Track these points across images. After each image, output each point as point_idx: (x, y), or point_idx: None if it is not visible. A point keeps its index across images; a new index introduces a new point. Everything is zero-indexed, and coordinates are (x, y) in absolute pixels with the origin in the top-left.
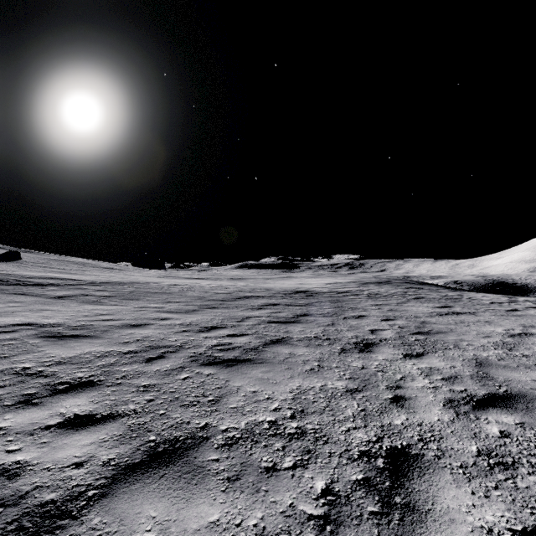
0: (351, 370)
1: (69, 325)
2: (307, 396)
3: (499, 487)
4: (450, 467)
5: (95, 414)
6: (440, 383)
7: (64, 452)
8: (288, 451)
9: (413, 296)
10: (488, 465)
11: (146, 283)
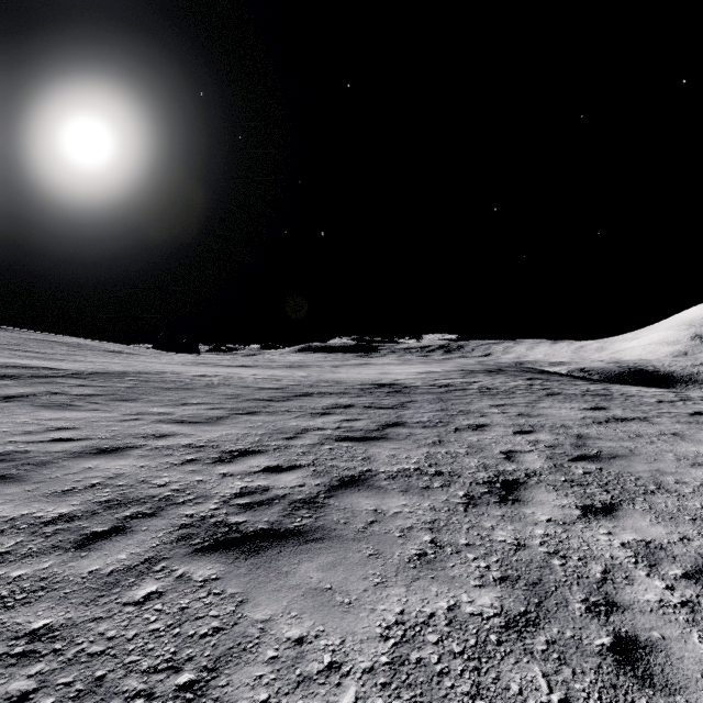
0: (498, 554)
1: None
2: (423, 651)
3: None
4: None
5: None
6: (690, 591)
7: None
8: None
9: (544, 392)
10: None
11: (161, 373)
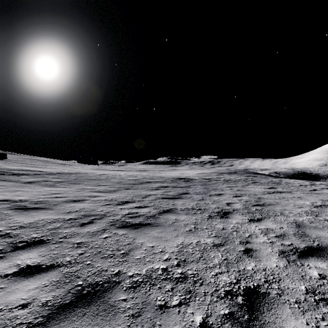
0: (216, 230)
1: (32, 201)
2: (188, 249)
3: (325, 318)
4: (289, 303)
5: (41, 264)
6: (274, 239)
7: (14, 296)
8: (175, 292)
9: (251, 181)
10: (315, 300)
11: (85, 173)
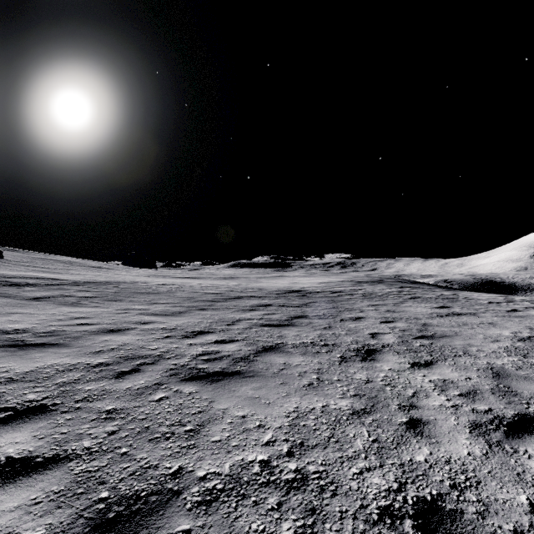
0: (355, 384)
1: (36, 331)
2: (307, 422)
3: None
4: (502, 533)
5: (34, 456)
6: (459, 401)
7: None
8: (285, 512)
9: (409, 296)
10: None
11: (134, 283)
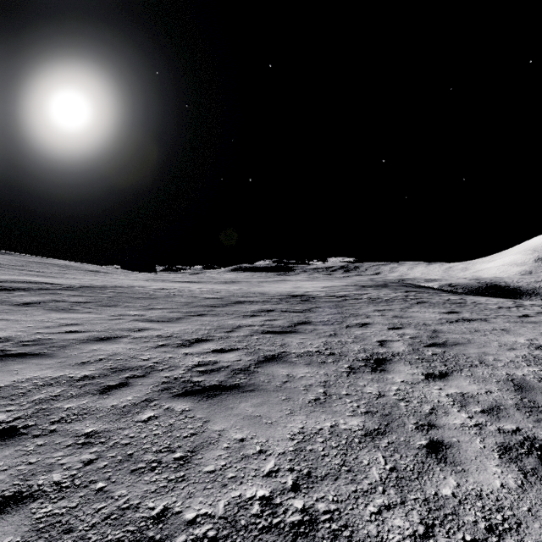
0: (366, 399)
1: (20, 339)
2: (314, 446)
3: None
4: None
5: None
6: (482, 419)
7: None
8: None
9: (415, 301)
10: None
11: (131, 287)
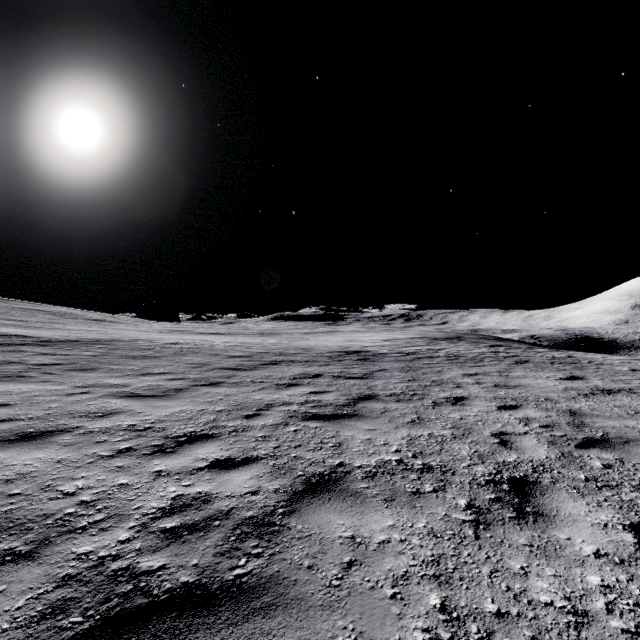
0: (553, 638)
1: None
2: None
3: None
4: None
5: None
6: None
7: None
8: None
9: (511, 360)
10: None
11: (133, 341)
